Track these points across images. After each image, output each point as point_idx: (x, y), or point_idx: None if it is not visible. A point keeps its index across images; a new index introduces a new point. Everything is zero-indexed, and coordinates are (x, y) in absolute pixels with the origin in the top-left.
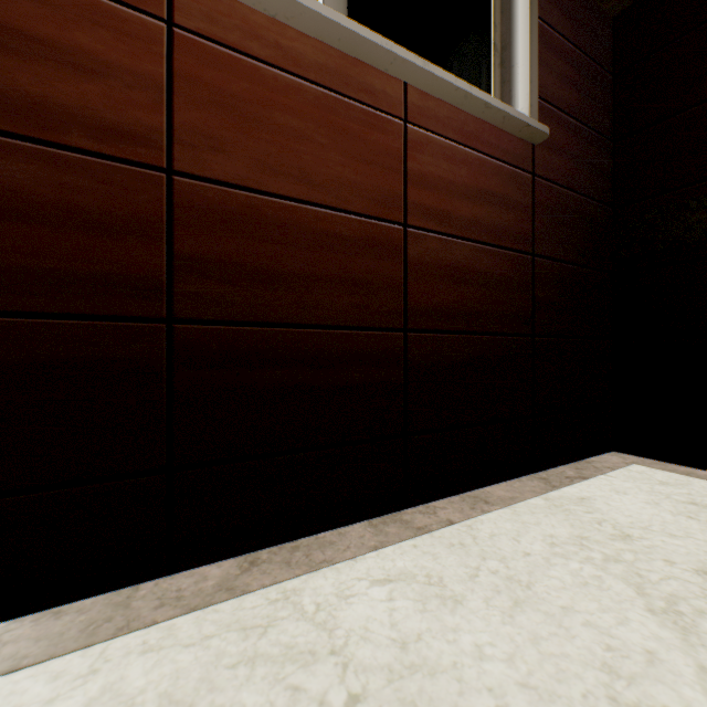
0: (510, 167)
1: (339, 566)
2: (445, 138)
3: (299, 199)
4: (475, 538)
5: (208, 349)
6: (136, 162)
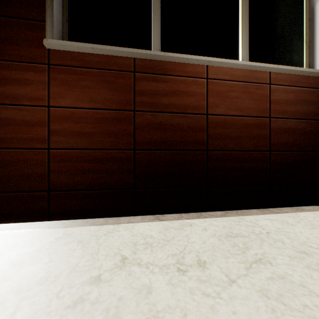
0: (313, 89)
1: (252, 216)
2: (284, 85)
3: (237, 115)
4: (298, 216)
5: (215, 157)
6: (200, 114)
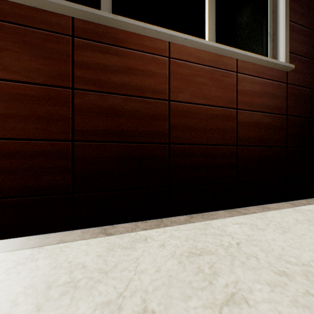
0: (277, 82)
1: (220, 219)
2: (251, 75)
3: (203, 104)
4: (266, 217)
5: (178, 152)
6: (161, 99)
